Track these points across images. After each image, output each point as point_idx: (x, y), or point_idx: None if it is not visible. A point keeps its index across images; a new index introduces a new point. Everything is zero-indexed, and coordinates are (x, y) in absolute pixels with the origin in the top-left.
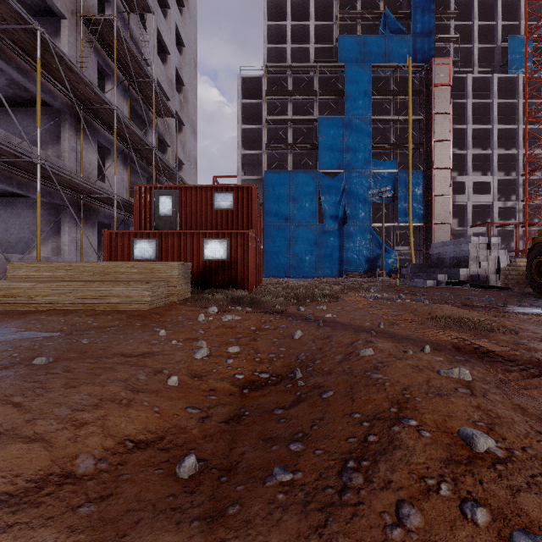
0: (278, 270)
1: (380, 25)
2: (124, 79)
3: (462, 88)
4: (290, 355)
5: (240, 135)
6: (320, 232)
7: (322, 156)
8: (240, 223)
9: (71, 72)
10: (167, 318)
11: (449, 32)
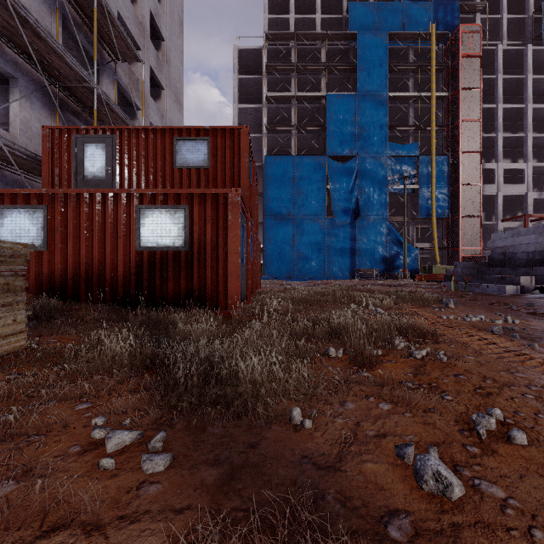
0: (280, 271)
1: None
2: None
3: (490, 63)
4: None
5: (237, 115)
6: (329, 227)
7: (331, 138)
8: None
9: None
10: None
11: (474, 1)
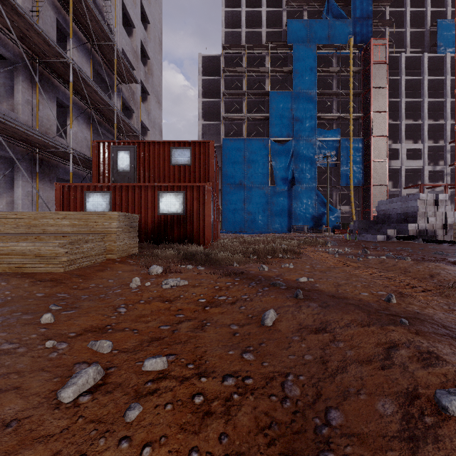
0: (234, 226)
1: (324, 11)
2: (86, 41)
3: (396, 66)
4: (265, 379)
5: (201, 107)
6: (271, 193)
7: (273, 125)
8: (197, 179)
9: (18, 16)
10: (91, 283)
11: (384, 17)
